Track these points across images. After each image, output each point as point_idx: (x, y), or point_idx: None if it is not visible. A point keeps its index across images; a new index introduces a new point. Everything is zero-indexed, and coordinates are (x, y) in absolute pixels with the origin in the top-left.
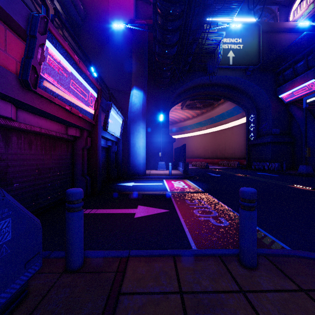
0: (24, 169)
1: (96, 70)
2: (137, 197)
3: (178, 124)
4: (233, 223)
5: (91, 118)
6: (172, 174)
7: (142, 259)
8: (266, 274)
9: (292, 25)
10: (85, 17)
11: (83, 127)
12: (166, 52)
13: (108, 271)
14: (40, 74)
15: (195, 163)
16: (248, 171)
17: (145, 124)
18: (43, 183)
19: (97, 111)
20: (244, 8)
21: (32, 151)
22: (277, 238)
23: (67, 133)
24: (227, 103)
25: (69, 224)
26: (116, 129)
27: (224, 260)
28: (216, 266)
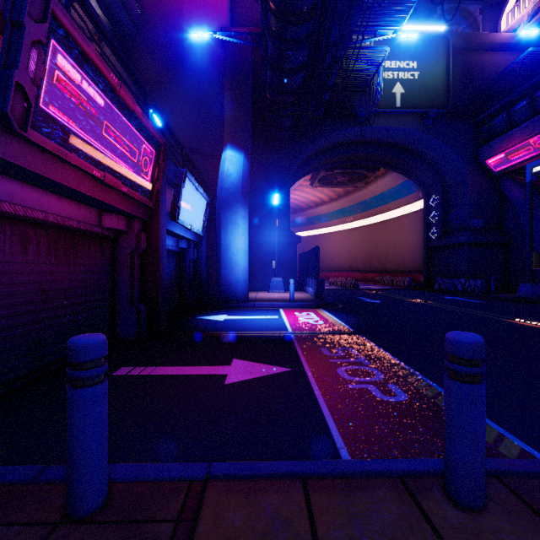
0: (12, 291)
1: (157, 109)
2: (232, 342)
3: (305, 212)
4: (416, 396)
5: (146, 197)
6: (294, 299)
7: (237, 486)
8: (509, 526)
9: (504, 38)
10: (142, 23)
11: (131, 212)
12: (284, 82)
13: (158, 518)
14: (34, 101)
15: (334, 279)
16: (429, 294)
17: (247, 210)
18: (52, 318)
19: (158, 184)
20: (420, 9)
21: (28, 257)
22: (508, 429)
23: (101, 223)
24: (391, 175)
25: (72, 415)
26: (196, 219)
27: (412, 488)
28: (397, 503)
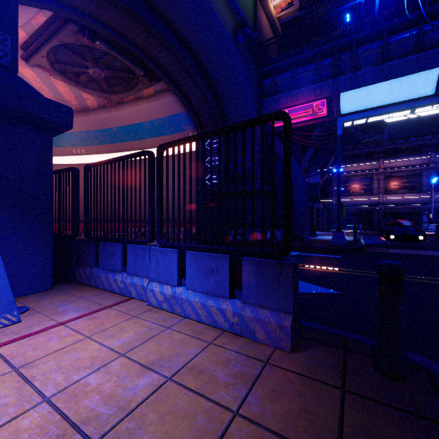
0: None
1: None
2: None
3: None
4: None
5: None
6: None
7: None
8: None
9: (272, 10)
10: None
11: None
12: None
13: None
14: None
15: None
16: None
17: None
18: None
19: None
20: None
21: None
22: None
23: None
24: (163, 100)
25: None
26: None
27: None
28: None
